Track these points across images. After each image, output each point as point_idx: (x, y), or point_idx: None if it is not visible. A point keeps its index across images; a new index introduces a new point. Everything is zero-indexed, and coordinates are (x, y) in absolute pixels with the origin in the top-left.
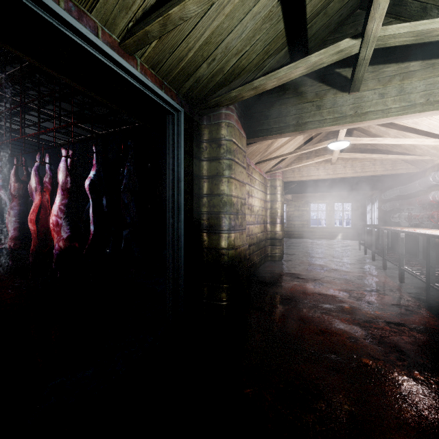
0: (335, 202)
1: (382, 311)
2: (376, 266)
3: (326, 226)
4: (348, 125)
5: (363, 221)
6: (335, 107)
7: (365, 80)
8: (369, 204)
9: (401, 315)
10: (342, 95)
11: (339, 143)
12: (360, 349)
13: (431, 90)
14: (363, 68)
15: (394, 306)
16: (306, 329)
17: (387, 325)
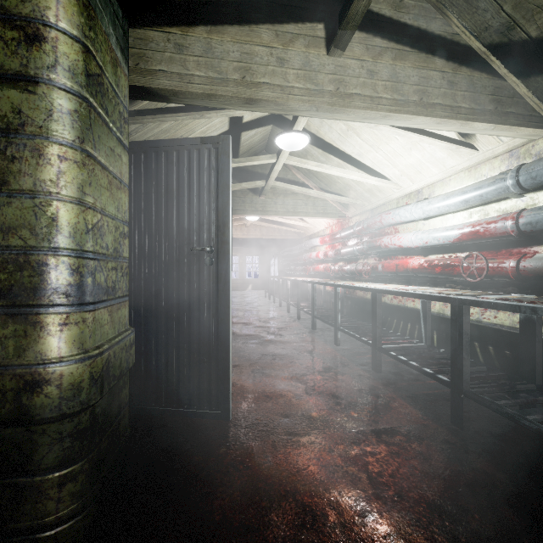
0: (247, 255)
1: (276, 325)
2: (276, 306)
3: (239, 278)
4: (259, 215)
5: (269, 273)
6: (253, 204)
7: (268, 192)
8: (273, 258)
9: (285, 325)
10: (256, 197)
11: (253, 217)
12: (265, 337)
13: (295, 206)
14: (267, 191)
15: (282, 322)
16: (238, 336)
17: (277, 329)
